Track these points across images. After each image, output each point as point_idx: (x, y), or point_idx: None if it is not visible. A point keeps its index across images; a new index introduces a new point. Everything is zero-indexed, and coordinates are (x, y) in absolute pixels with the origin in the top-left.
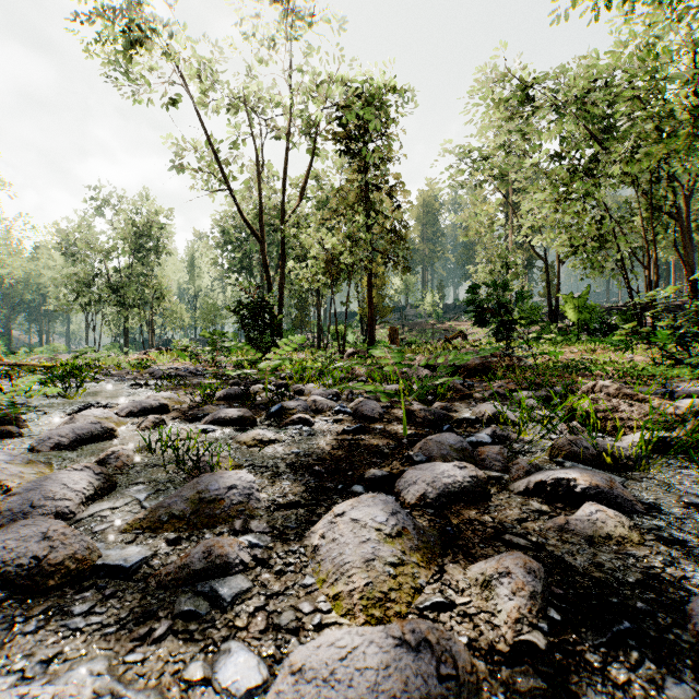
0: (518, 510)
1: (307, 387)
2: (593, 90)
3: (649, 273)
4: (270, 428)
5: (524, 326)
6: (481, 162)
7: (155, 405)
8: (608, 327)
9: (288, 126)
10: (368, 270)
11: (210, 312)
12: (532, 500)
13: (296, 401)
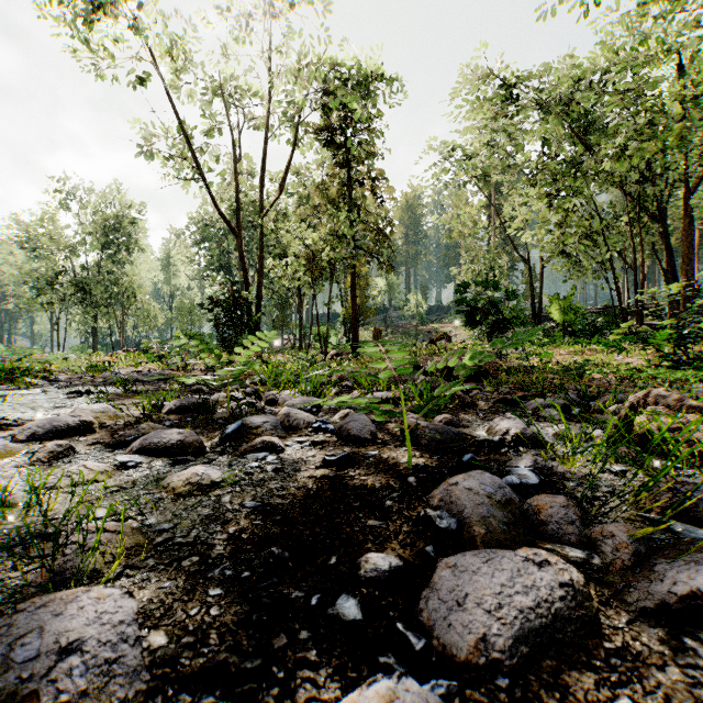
0: (676, 671)
1: (281, 395)
2: (577, 91)
3: (634, 274)
4: (221, 458)
5: (519, 325)
6: (465, 161)
7: (73, 424)
8: (594, 328)
9: (267, 112)
10: (352, 268)
11: (185, 312)
12: (685, 635)
13: (263, 416)
